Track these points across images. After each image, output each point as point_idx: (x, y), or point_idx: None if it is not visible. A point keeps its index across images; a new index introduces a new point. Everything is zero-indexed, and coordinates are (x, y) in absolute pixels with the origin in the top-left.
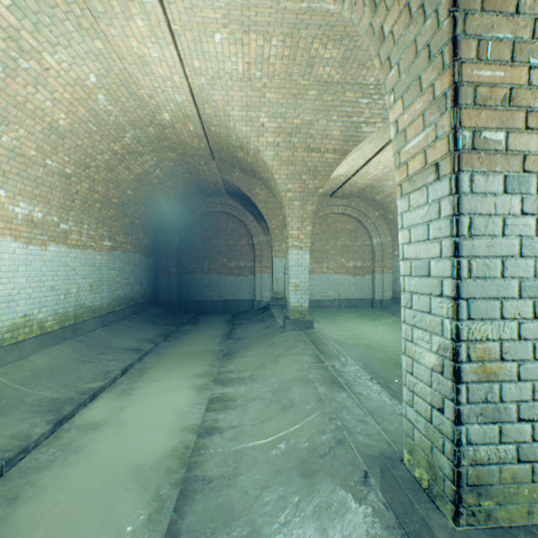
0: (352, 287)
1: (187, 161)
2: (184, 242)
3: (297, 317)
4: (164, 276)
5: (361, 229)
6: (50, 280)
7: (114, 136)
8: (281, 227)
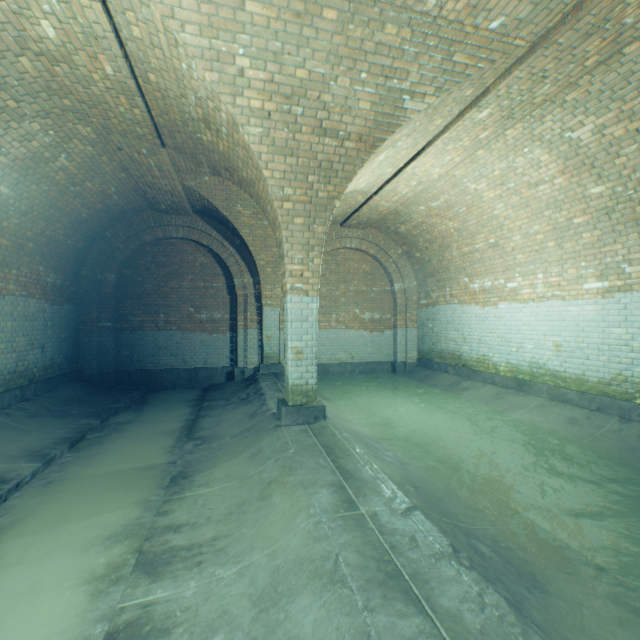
0: (369, 347)
1: (117, 145)
2: (126, 282)
3: (299, 401)
4: (91, 335)
5: (379, 271)
6: None
7: None
8: (274, 264)
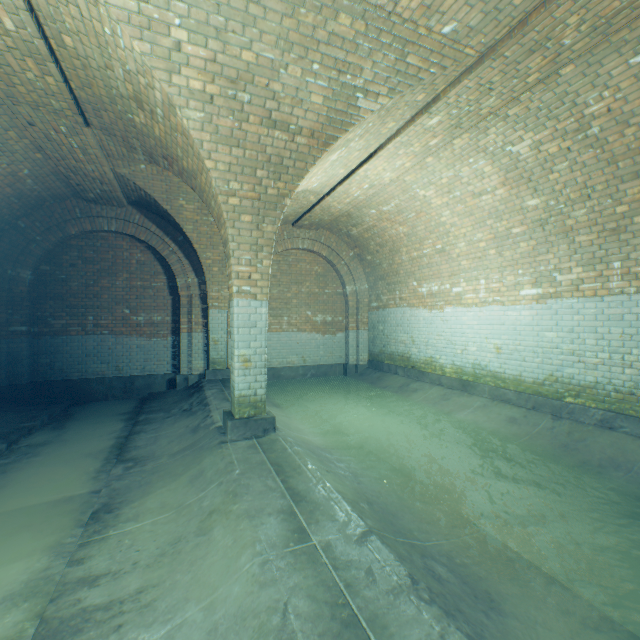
0: (321, 349)
1: (27, 119)
2: (46, 280)
3: (247, 413)
4: None
5: (331, 273)
6: None
7: None
8: (221, 263)
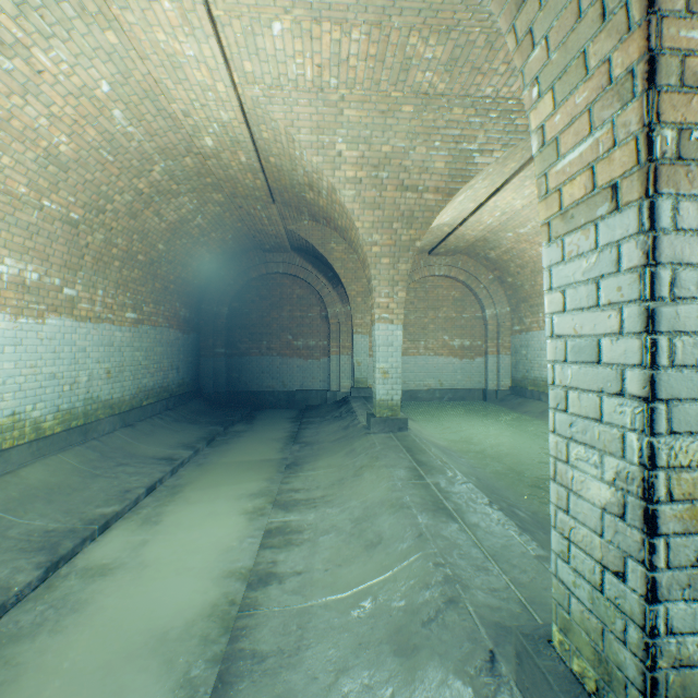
0: (458, 374)
1: (239, 205)
2: (235, 314)
3: (386, 414)
4: (209, 359)
5: (469, 297)
6: (49, 365)
7: (138, 169)
8: (364, 294)
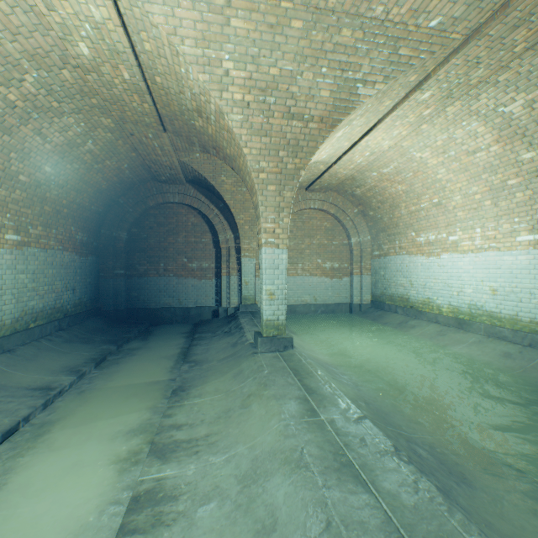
0: (329, 291)
1: (130, 132)
2: (135, 238)
3: (272, 333)
4: (108, 280)
5: (338, 227)
6: None
7: (3, 75)
8: (251, 222)
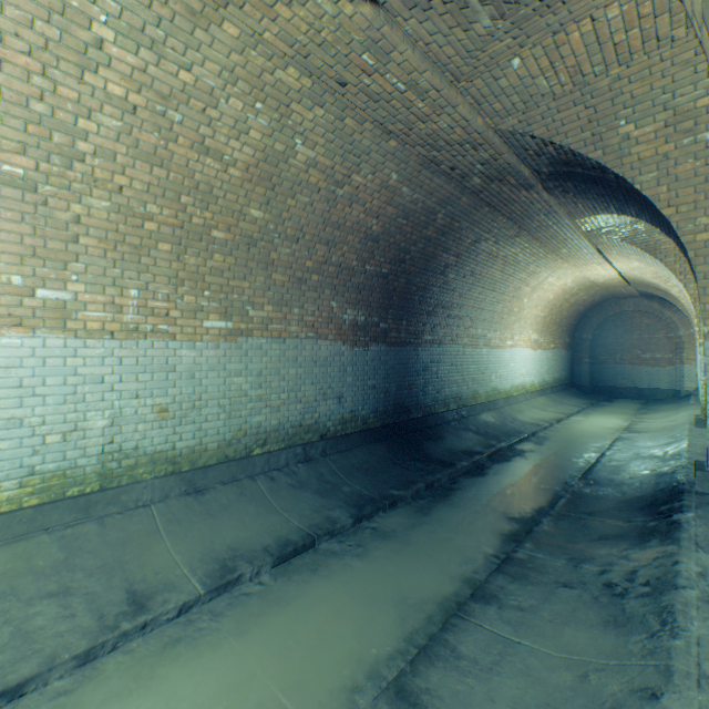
0: None
1: (607, 289)
2: (595, 338)
3: None
4: (578, 366)
5: None
6: (536, 366)
7: (567, 293)
8: None
